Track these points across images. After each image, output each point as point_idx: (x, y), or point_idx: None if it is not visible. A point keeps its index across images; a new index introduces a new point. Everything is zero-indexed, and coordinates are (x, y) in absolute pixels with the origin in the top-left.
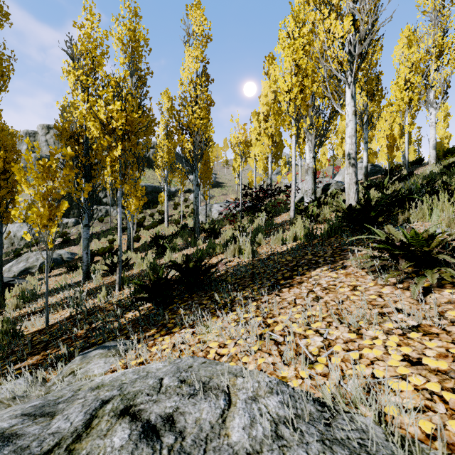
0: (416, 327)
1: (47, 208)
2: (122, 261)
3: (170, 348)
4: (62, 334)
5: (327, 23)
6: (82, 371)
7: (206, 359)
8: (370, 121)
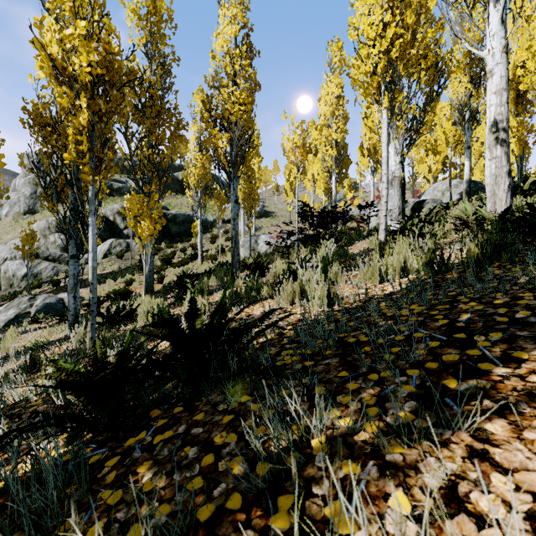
0: None
1: None
2: (124, 308)
3: None
4: None
5: None
6: None
7: None
8: (475, 118)
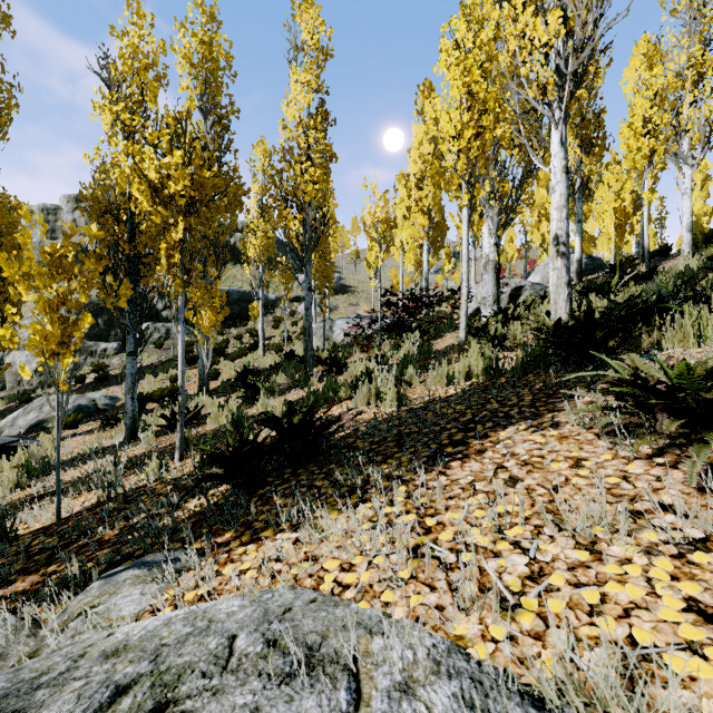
0: (702, 541)
1: (57, 325)
2: (189, 410)
3: (256, 568)
4: (80, 536)
5: (521, 21)
6: (101, 610)
7: (317, 593)
8: (586, 188)
